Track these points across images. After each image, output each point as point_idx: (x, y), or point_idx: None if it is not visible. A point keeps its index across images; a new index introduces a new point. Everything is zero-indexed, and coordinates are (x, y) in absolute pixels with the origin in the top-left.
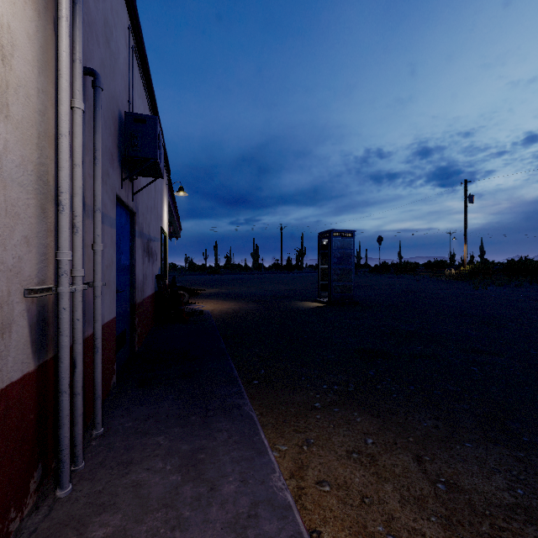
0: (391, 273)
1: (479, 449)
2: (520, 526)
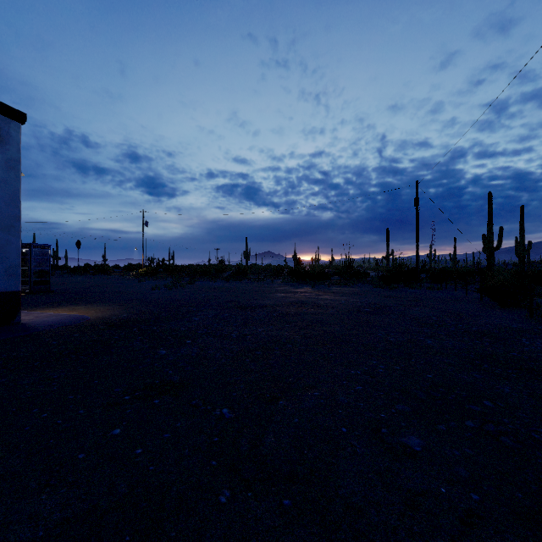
0: (90, 274)
1: (83, 306)
2: (83, 309)
